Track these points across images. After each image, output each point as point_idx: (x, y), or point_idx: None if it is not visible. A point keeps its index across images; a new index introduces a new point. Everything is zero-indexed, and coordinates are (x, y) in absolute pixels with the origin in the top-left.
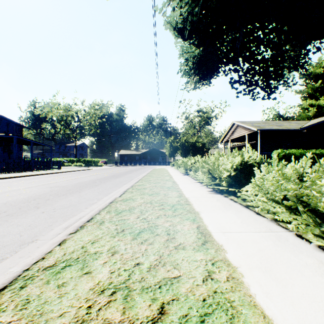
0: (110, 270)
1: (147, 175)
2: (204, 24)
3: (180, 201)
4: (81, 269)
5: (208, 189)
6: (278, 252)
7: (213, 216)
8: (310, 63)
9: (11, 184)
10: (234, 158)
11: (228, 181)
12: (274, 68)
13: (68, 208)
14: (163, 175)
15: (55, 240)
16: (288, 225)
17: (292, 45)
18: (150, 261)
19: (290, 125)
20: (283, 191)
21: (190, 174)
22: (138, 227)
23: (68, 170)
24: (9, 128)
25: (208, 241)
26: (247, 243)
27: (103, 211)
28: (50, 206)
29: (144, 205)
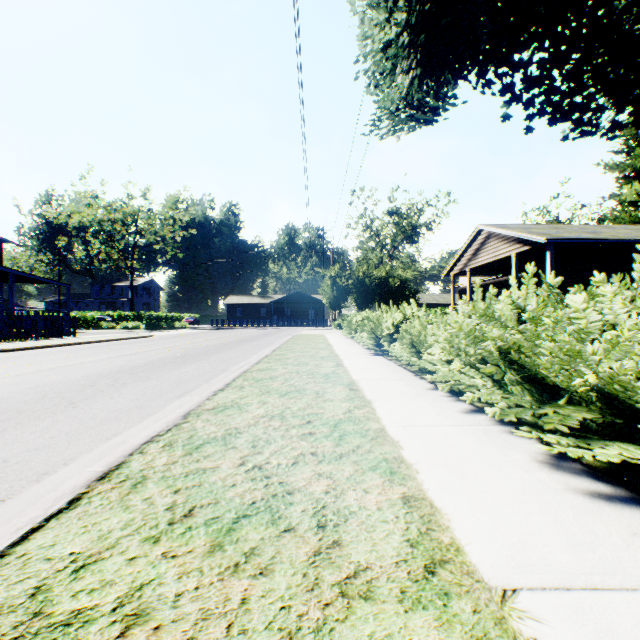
0: None
1: (271, 357)
2: None
3: None
4: None
5: (519, 438)
6: None
7: None
8: None
9: None
10: None
11: None
12: None
13: None
14: (317, 355)
15: None
16: None
17: None
18: None
19: (618, 232)
20: None
21: (388, 351)
22: None
23: (85, 339)
24: None
25: None
26: None
27: None
28: None
29: None
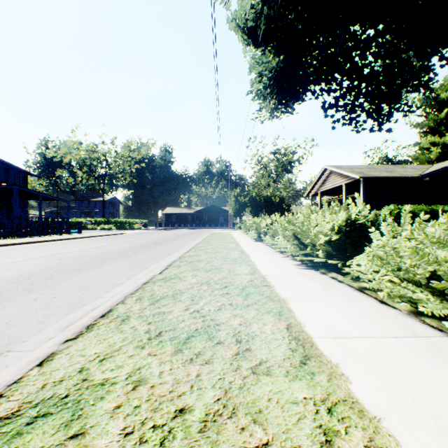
0: (124, 427)
1: (203, 242)
2: (285, 24)
3: (255, 281)
4: (67, 424)
5: (295, 261)
6: (446, 381)
7: (310, 307)
8: (437, 81)
9: (3, 254)
10: (334, 214)
11: (326, 250)
12: (387, 86)
13: (77, 292)
14: (226, 241)
15: (36, 354)
16: (446, 325)
17: (416, 50)
18: (205, 405)
19: (405, 171)
20: (431, 265)
21: (264, 240)
22: (187, 328)
23: (90, 234)
24: (9, 175)
25: (311, 356)
26: (383, 361)
27: (131, 297)
28: (50, 288)
29: (197, 287)
